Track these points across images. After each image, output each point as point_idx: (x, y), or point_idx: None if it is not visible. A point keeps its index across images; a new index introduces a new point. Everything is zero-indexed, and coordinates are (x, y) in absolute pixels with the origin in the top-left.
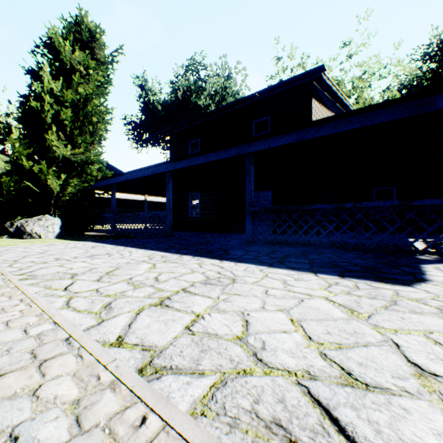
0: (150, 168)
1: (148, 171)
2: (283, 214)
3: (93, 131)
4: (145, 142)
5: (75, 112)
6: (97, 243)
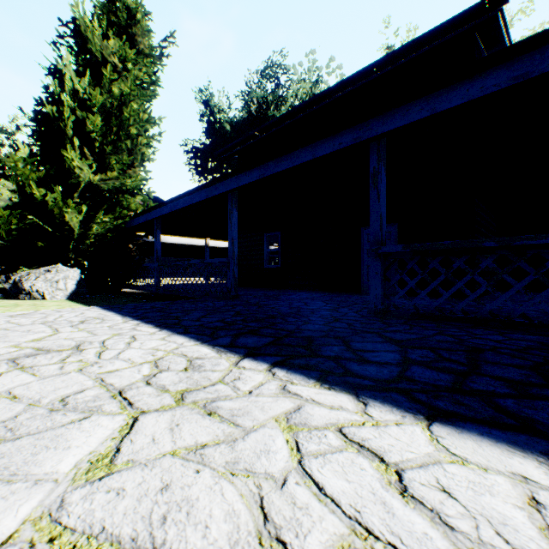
0: (203, 189)
1: (200, 194)
2: (456, 259)
3: (132, 148)
4: (209, 172)
5: (107, 121)
6: (105, 311)
